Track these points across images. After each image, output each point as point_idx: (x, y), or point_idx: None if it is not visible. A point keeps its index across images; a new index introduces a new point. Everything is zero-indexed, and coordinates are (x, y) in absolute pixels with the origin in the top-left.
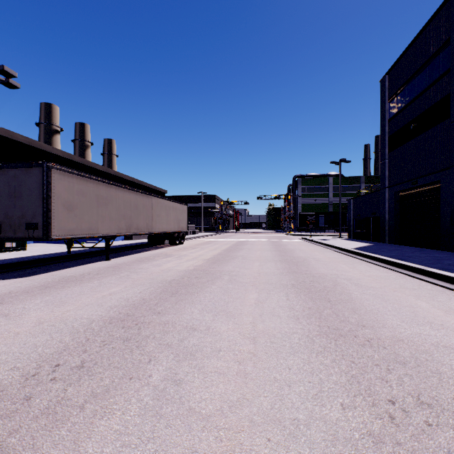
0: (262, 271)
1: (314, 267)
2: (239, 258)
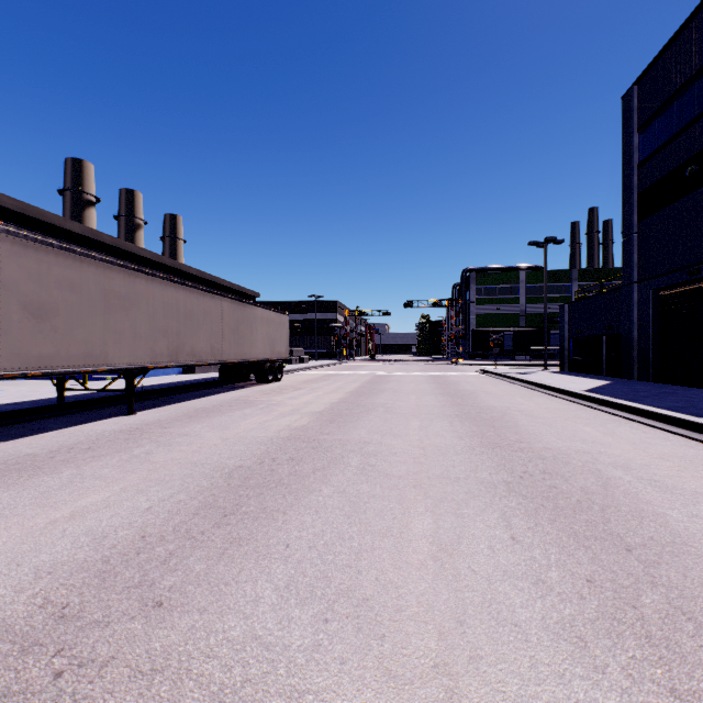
0: (428, 442)
1: (531, 433)
2: (379, 410)
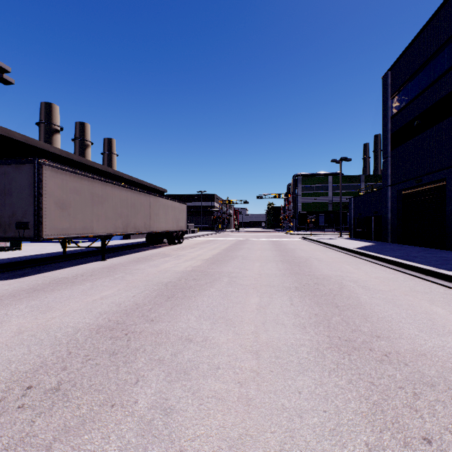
0: (263, 272)
1: (317, 268)
2: (239, 258)
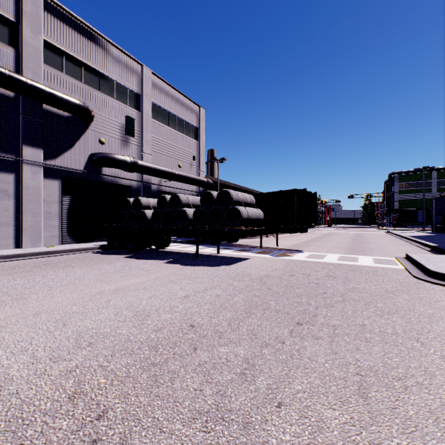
0: (340, 240)
1: (367, 241)
2: (330, 238)
